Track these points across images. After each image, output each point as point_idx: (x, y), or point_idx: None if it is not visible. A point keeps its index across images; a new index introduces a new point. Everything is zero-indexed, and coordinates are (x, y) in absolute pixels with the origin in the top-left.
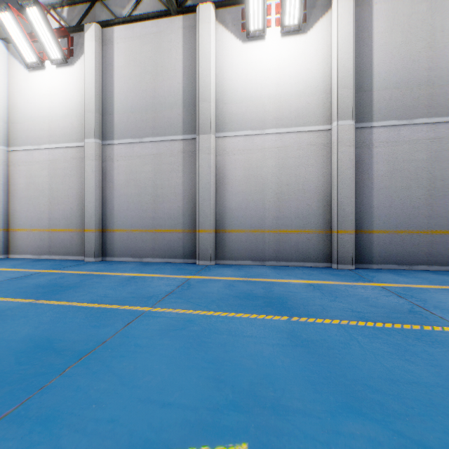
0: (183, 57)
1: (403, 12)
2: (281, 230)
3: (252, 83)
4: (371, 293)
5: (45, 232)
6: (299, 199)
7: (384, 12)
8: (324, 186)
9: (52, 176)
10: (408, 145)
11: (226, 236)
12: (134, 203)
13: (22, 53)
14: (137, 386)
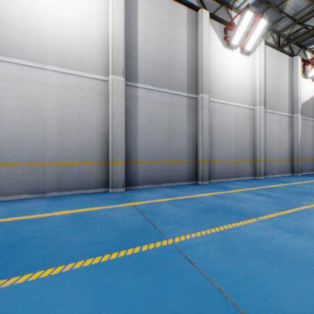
0: None
1: (156, 15)
2: (63, 162)
3: (31, 13)
4: (122, 214)
5: None
6: (81, 135)
7: (144, 8)
8: (103, 126)
9: None
10: (158, 104)
11: None
12: None
13: None
14: None
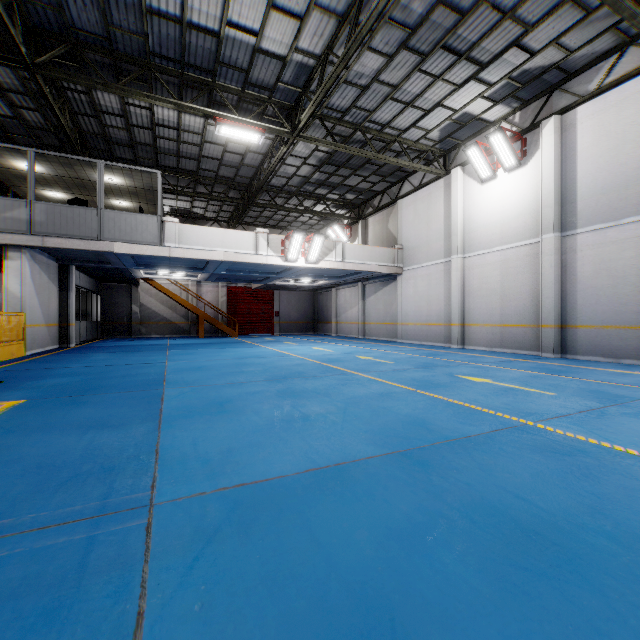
0: None
1: None
2: None
3: None
4: None
5: (497, 327)
6: None
7: None
8: None
9: (504, 275)
10: None
11: None
12: (605, 296)
13: (479, 173)
14: None
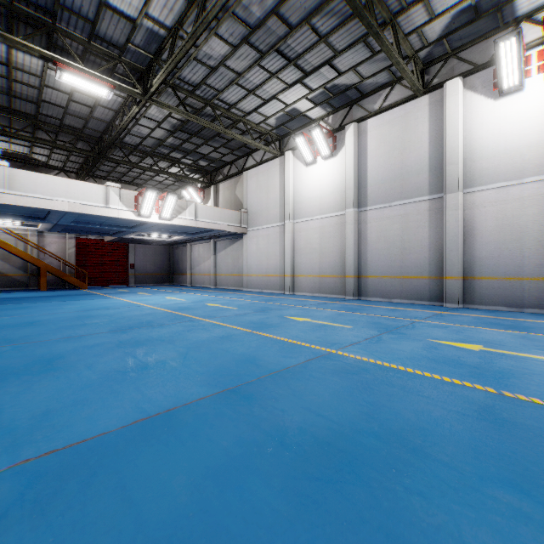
0: (429, 129)
1: None
2: None
3: (506, 136)
4: None
5: (317, 277)
6: None
7: None
8: None
9: (322, 238)
10: None
11: (474, 282)
12: (384, 255)
13: (304, 157)
14: (431, 334)
